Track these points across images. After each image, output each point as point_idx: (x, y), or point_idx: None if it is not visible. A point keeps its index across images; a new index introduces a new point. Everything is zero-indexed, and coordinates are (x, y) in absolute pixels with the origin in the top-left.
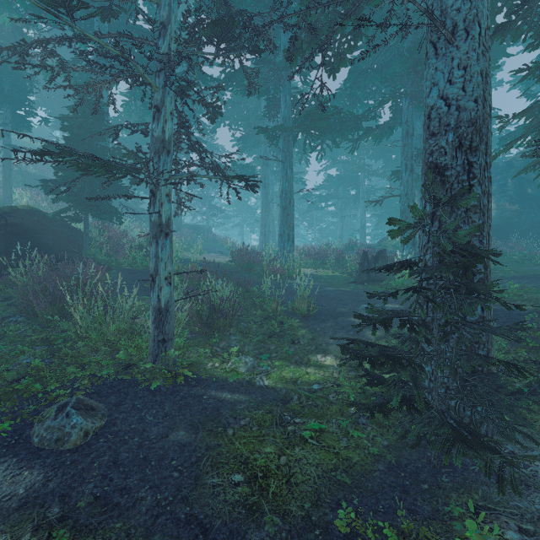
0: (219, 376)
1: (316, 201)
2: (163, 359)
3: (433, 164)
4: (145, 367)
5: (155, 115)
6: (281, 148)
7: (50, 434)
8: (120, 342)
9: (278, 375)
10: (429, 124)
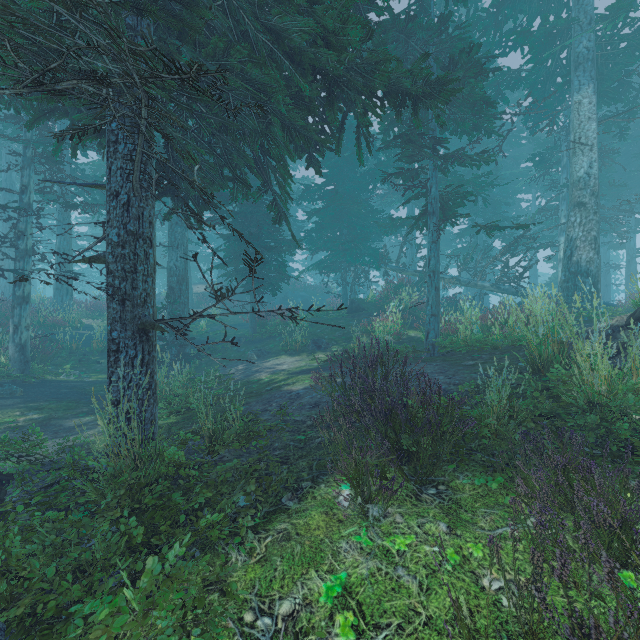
0: (61, 380)
1: (77, 238)
2: (32, 369)
3: (171, 286)
4: (17, 376)
5: (20, 236)
6: (58, 207)
7: (5, 392)
8: None
9: (97, 377)
10: (169, 272)
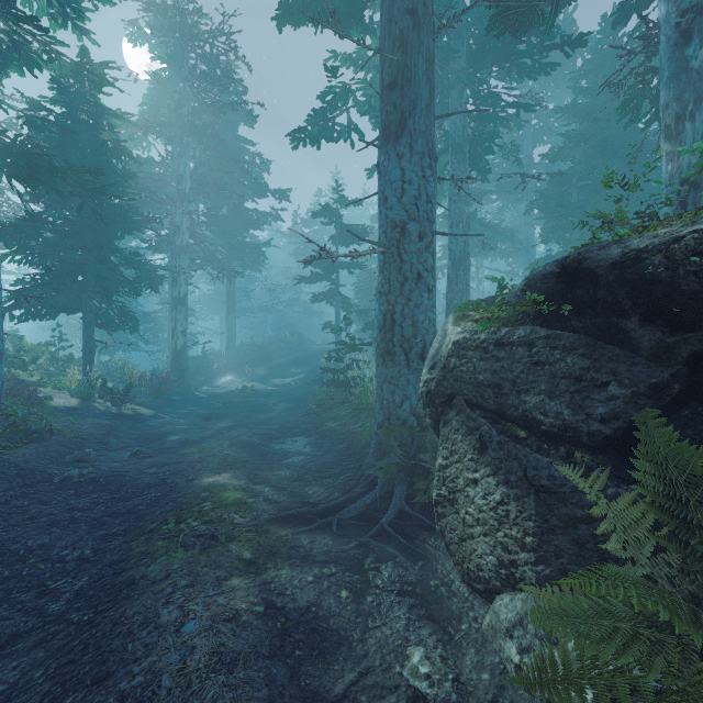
0: None
1: None
2: None
3: None
4: None
5: None
6: None
7: None
8: None
9: None
10: None
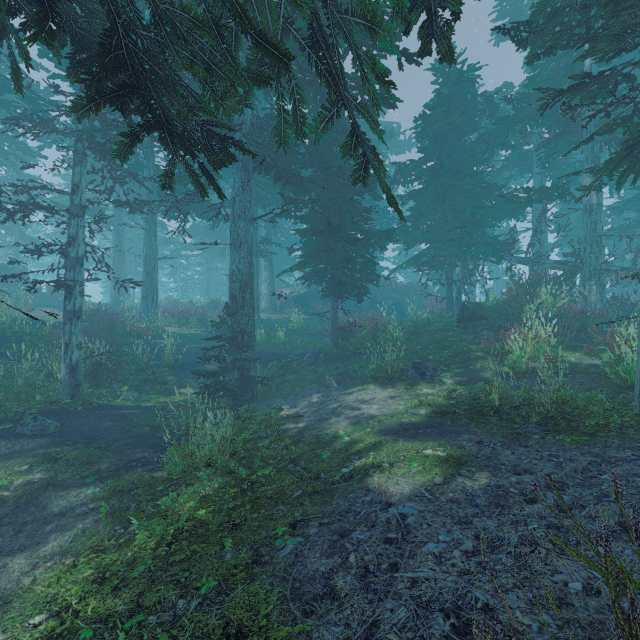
0: (116, 404)
1: (180, 248)
2: (81, 394)
3: (233, 294)
4: (66, 402)
5: (71, 242)
6: (145, 216)
7: (36, 428)
8: (36, 390)
9: (156, 400)
10: (231, 277)
